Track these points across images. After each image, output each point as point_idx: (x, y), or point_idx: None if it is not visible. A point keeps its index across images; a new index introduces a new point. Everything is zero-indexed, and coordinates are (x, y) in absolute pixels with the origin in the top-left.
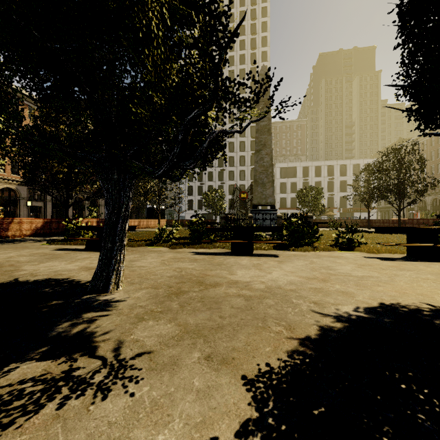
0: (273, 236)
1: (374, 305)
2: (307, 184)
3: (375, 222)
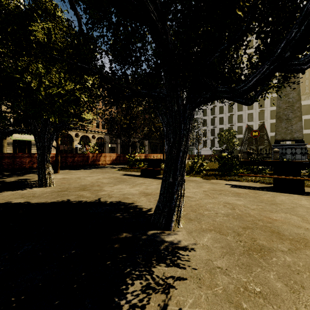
0: None
1: None
2: None
3: None
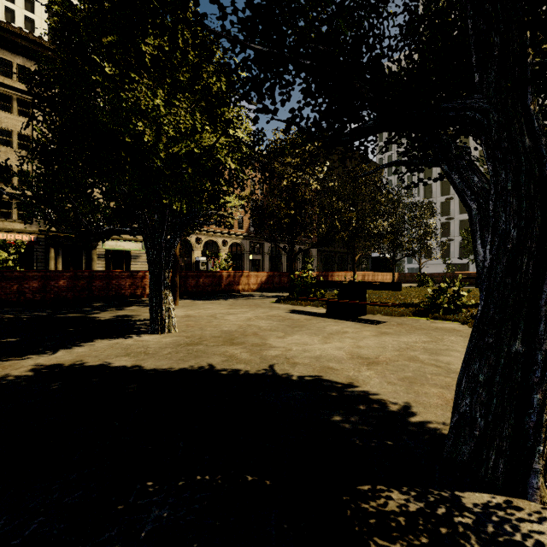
0: None
1: None
2: None
3: None
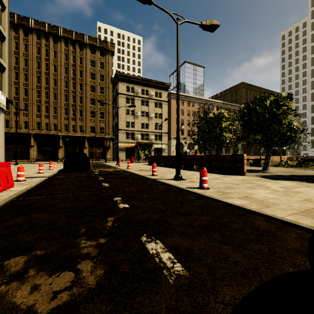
0: None
1: None
2: None
3: None
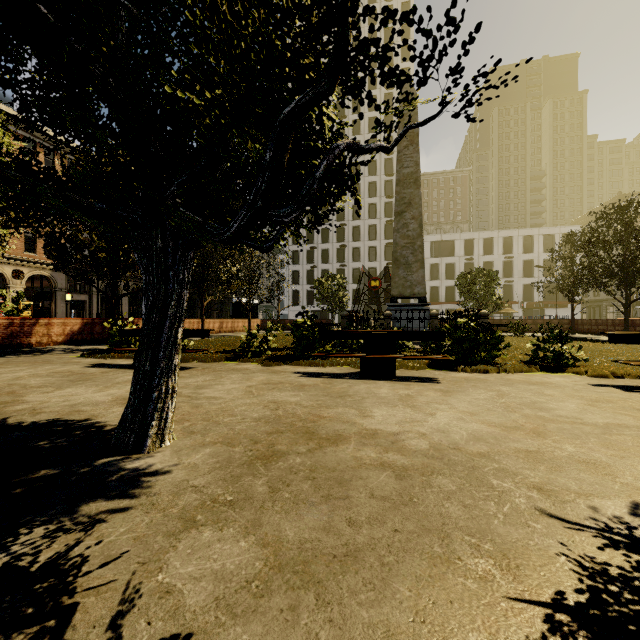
0: (426, 347)
1: None
2: (471, 266)
3: (583, 323)
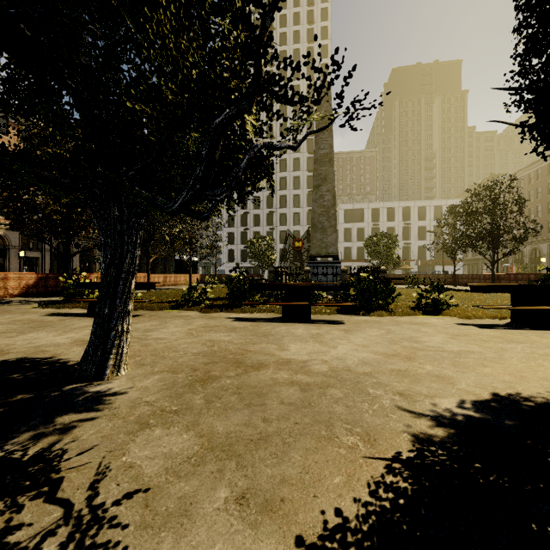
0: (337, 296)
1: (485, 397)
2: (378, 230)
3: (462, 278)
